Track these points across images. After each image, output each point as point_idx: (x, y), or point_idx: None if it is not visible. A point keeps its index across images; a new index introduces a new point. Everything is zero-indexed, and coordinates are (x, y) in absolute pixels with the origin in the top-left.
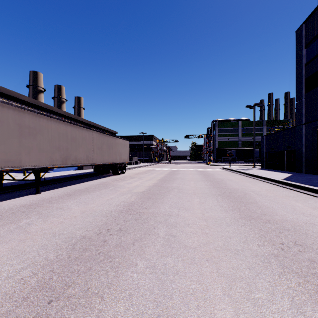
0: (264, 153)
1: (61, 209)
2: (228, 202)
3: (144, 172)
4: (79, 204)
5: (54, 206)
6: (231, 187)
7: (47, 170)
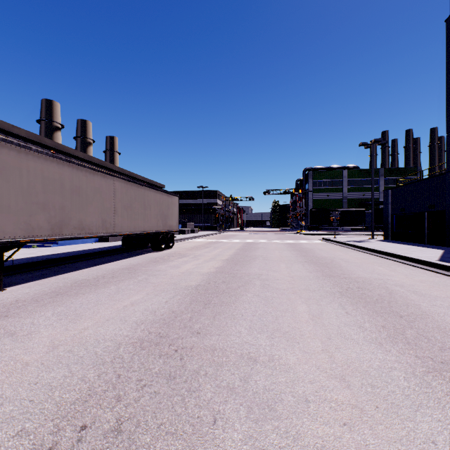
0: (389, 217)
1: (12, 336)
2: (369, 316)
3: (203, 246)
4: (60, 320)
5: (4, 326)
6: (355, 276)
7: (21, 246)
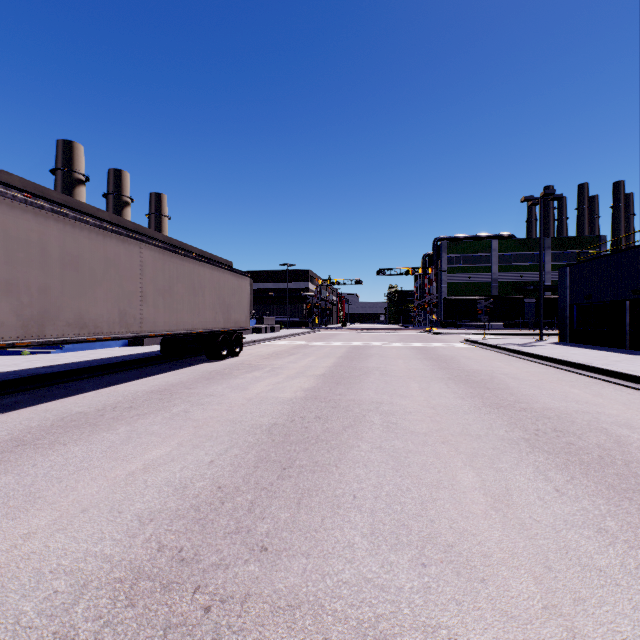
0: (567, 307)
1: None
2: (606, 499)
3: (286, 352)
4: None
5: None
6: (539, 405)
7: None
